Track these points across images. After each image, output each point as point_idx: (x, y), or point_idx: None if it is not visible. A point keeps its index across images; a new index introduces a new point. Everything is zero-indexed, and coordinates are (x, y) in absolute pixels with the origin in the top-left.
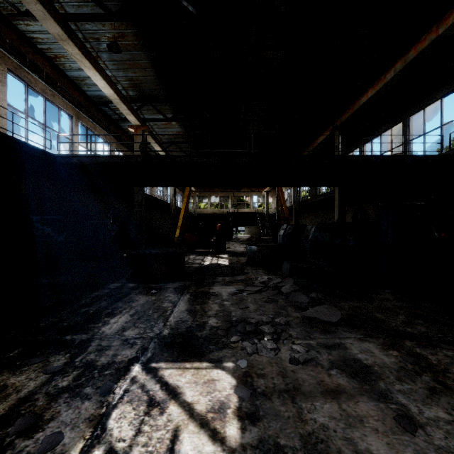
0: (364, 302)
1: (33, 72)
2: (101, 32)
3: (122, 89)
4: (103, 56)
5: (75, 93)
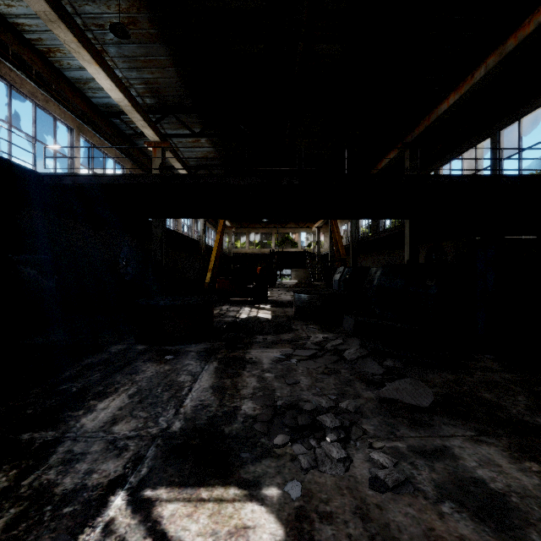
0: (460, 374)
1: (18, 69)
2: (105, 16)
3: (136, 95)
4: (111, 50)
5: (76, 99)
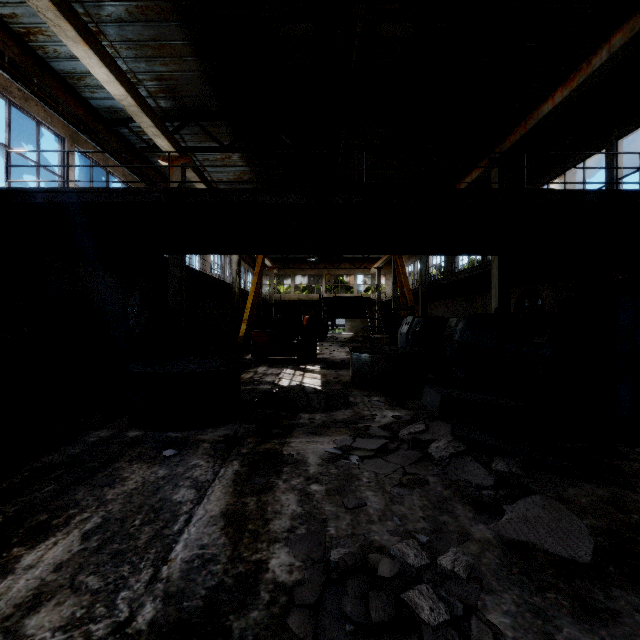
0: (615, 485)
1: None
2: None
3: (147, 95)
4: (109, 31)
5: (69, 100)
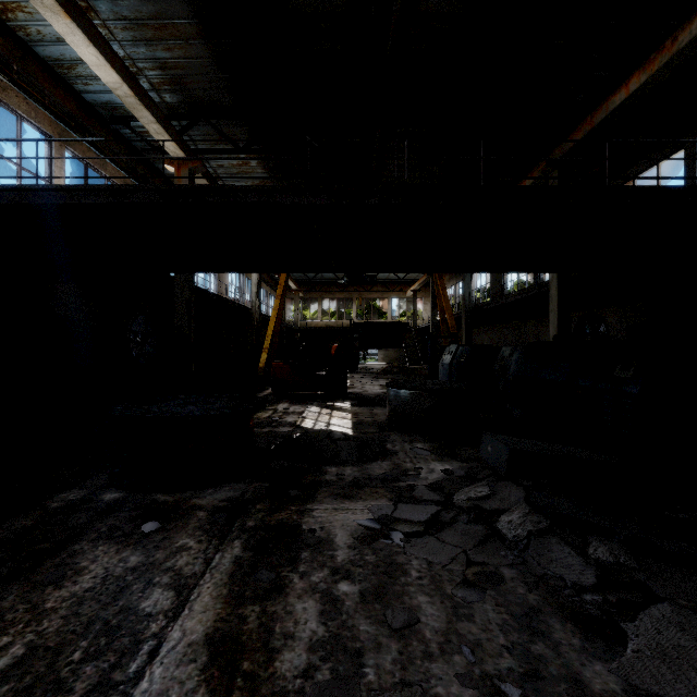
0: None
1: None
2: None
3: (150, 87)
4: (101, 7)
5: (57, 92)
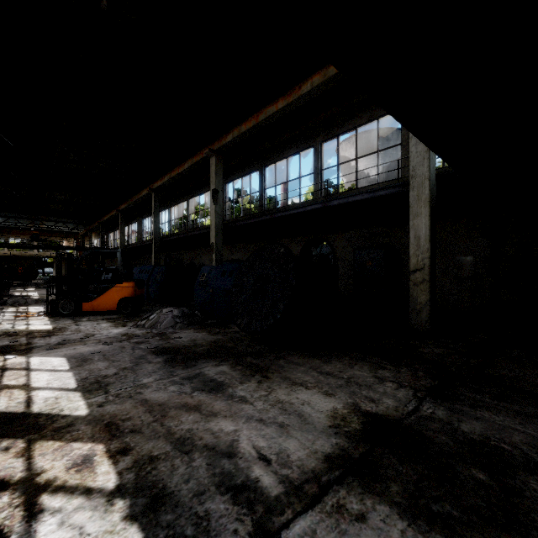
0: None
1: None
2: None
3: None
4: None
5: None
